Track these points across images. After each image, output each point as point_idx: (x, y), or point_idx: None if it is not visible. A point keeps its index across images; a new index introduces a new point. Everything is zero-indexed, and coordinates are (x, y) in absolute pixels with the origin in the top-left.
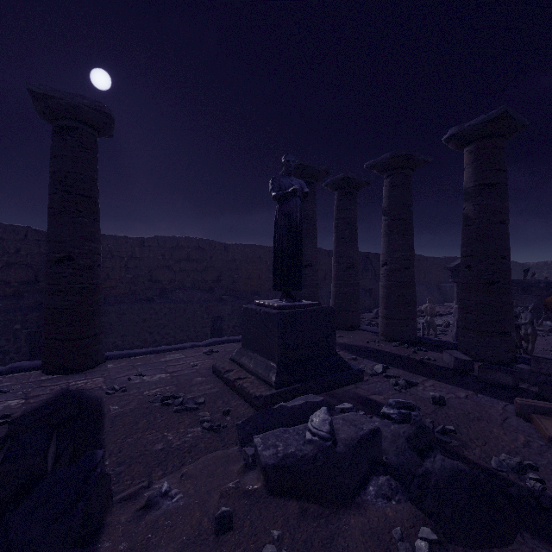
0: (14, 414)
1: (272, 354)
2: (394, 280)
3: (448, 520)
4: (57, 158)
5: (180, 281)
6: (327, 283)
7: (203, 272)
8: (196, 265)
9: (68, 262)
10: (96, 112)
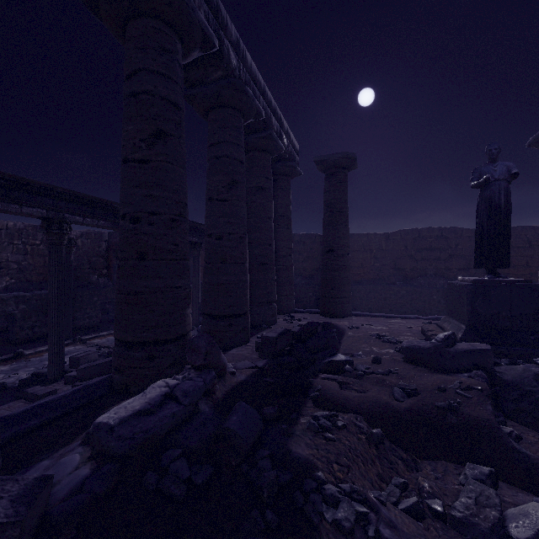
0: None
1: (463, 318)
2: None
3: (537, 418)
4: (326, 193)
5: (422, 269)
6: None
7: (447, 261)
8: (438, 253)
9: (331, 252)
10: (345, 159)
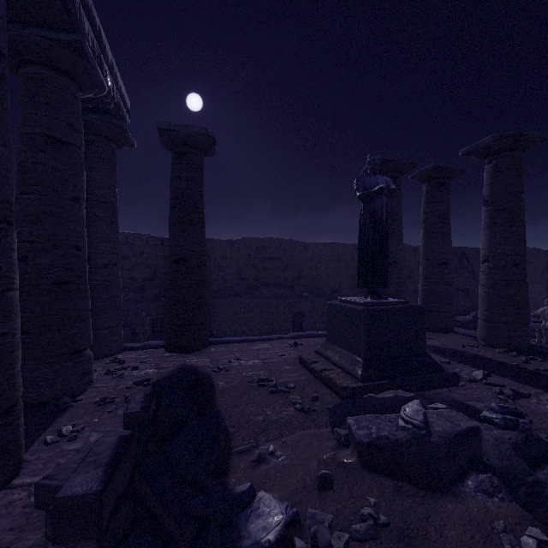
0: (152, 379)
1: (358, 348)
2: (498, 278)
3: None
4: (175, 178)
5: (264, 279)
6: (412, 281)
7: (285, 271)
8: (278, 263)
9: (183, 262)
10: (203, 137)
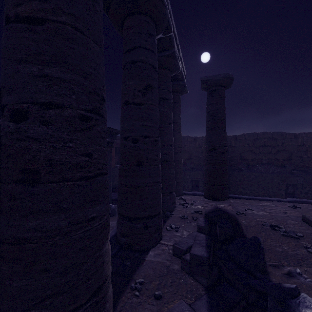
0: (202, 211)
1: None
2: None
3: None
4: (209, 105)
5: (259, 159)
6: None
7: (276, 154)
8: (270, 149)
9: (214, 150)
10: (226, 79)
